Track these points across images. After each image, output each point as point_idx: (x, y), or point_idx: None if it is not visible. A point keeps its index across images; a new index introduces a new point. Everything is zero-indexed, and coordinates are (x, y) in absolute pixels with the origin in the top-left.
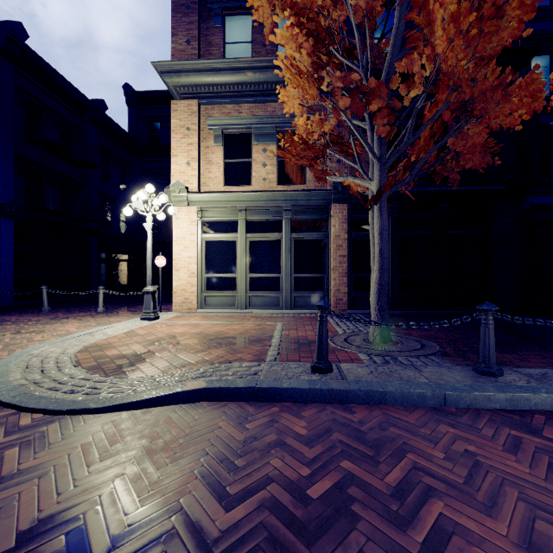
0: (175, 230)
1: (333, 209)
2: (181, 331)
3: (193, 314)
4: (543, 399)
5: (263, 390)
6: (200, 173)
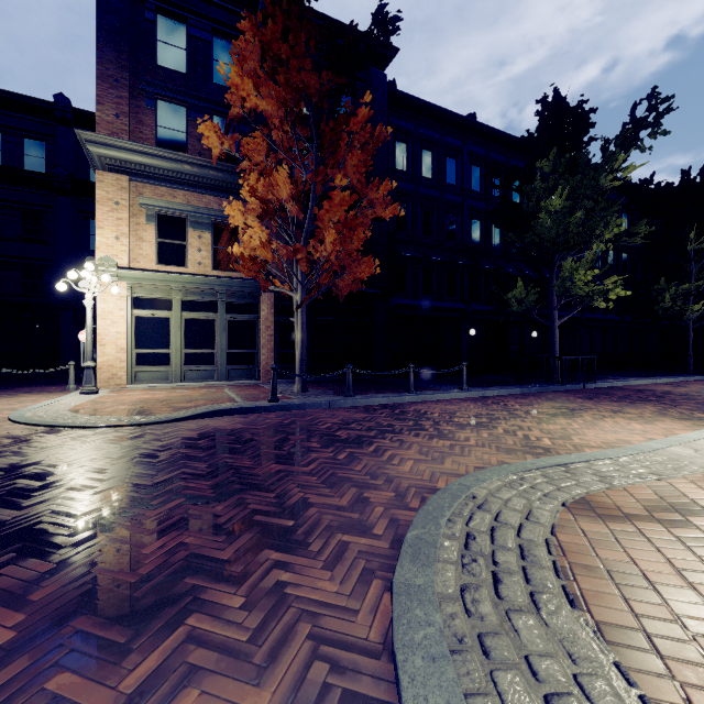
0: (100, 304)
1: (263, 296)
2: (146, 397)
3: (129, 389)
4: (364, 401)
5: (249, 408)
6: (129, 248)
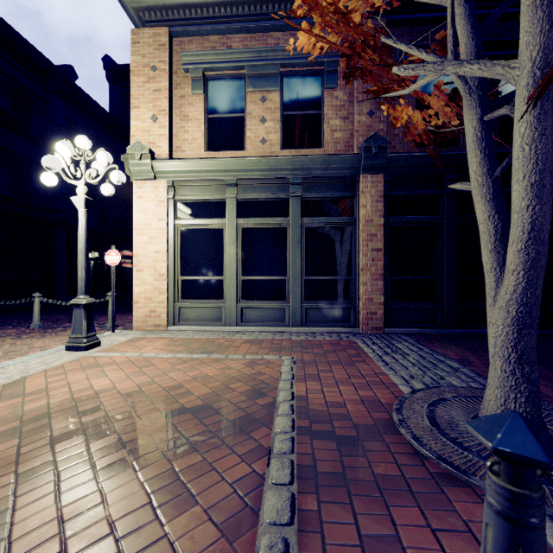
0: (137, 213)
1: (363, 182)
2: (106, 383)
3: (158, 336)
4: None
5: None
6: (171, 133)
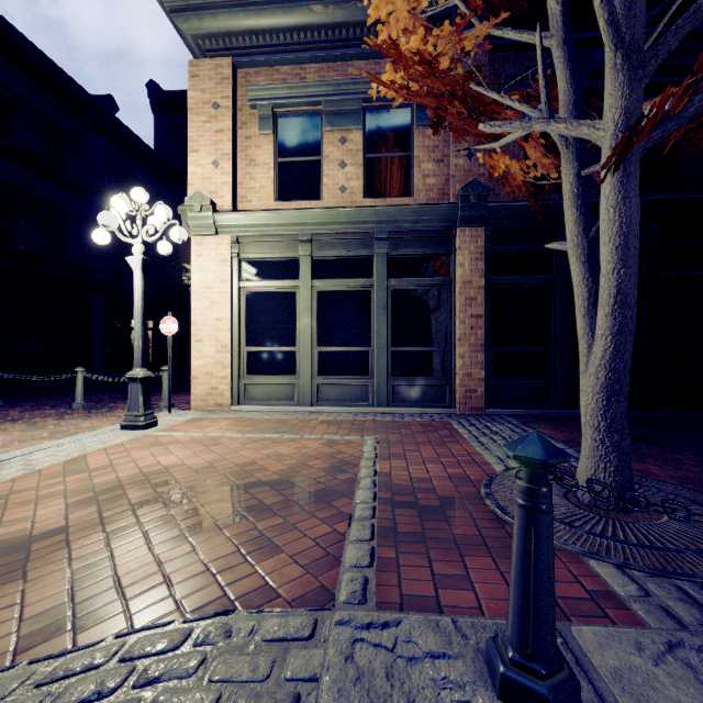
0: (196, 274)
1: (461, 236)
2: (173, 460)
3: (222, 416)
4: None
5: None
6: (236, 180)
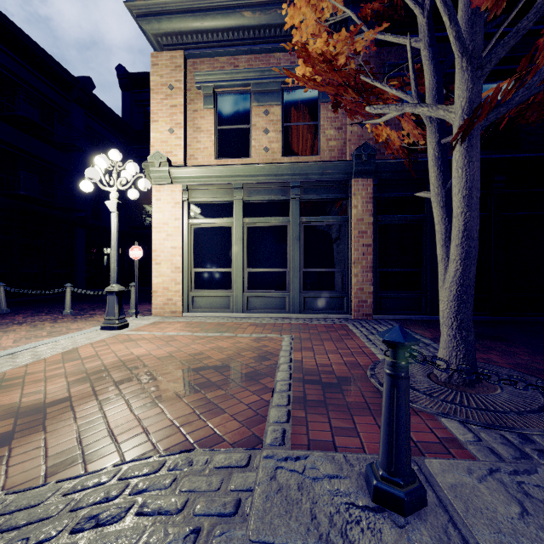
0: (156, 214)
1: (355, 185)
2: (142, 351)
3: (176, 320)
4: None
5: None
6: (186, 143)
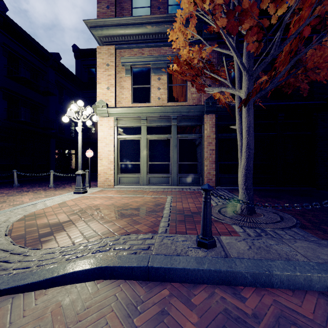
0: (100, 132)
1: (206, 118)
2: (98, 203)
3: (111, 189)
4: None
5: (154, 269)
6: (116, 94)
